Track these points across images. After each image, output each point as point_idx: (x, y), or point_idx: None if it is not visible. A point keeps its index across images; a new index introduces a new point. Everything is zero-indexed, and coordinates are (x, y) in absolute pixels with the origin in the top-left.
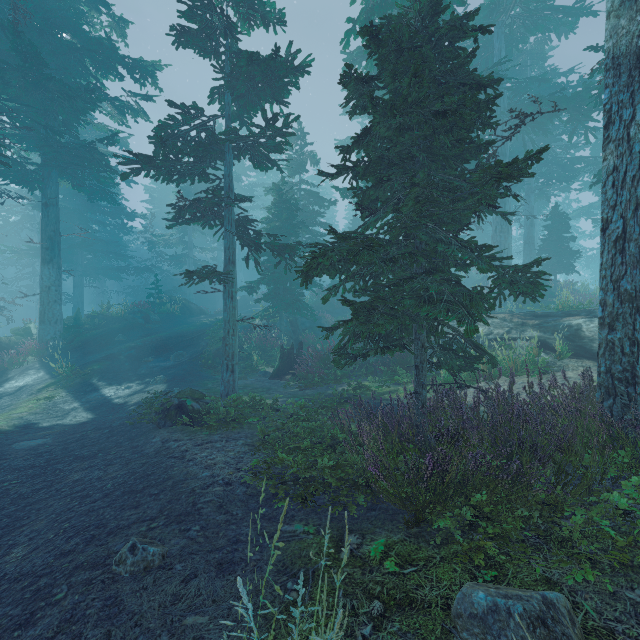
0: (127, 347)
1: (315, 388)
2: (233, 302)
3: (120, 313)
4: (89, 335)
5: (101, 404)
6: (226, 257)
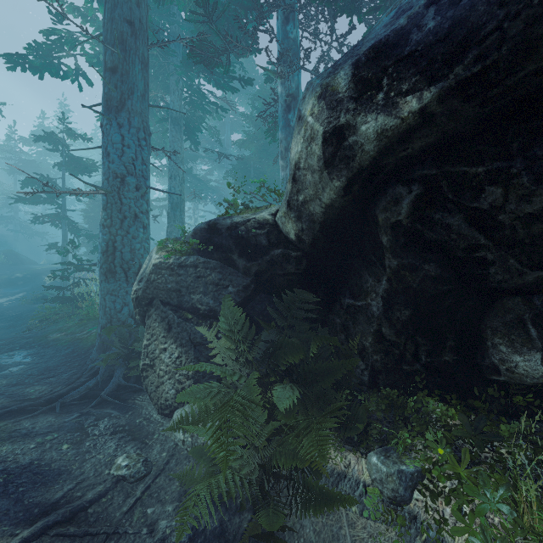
0: None
1: None
2: (67, 258)
3: None
4: None
5: None
6: (63, 239)
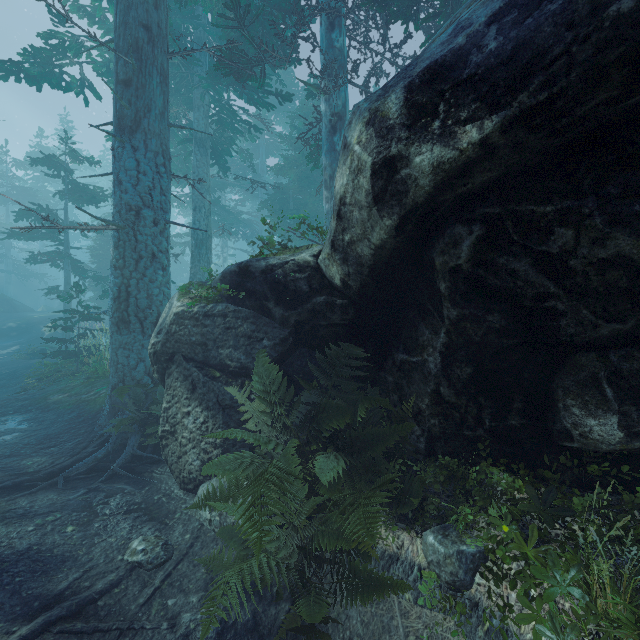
0: None
1: None
2: (70, 304)
3: None
4: None
5: None
6: (66, 281)
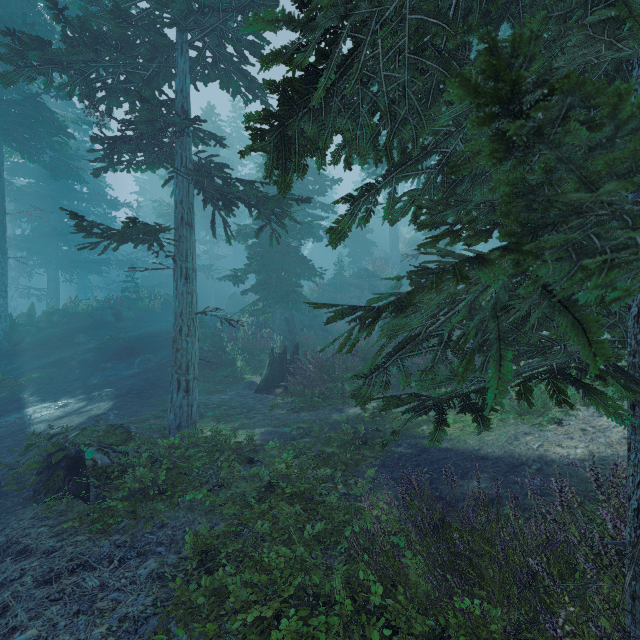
0: (84, 350)
1: (314, 410)
2: (188, 284)
3: (86, 309)
4: (44, 335)
5: (11, 433)
6: (177, 215)
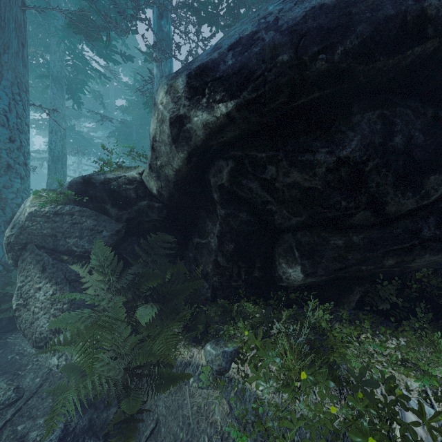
0: None
1: None
2: None
3: None
4: None
5: None
6: None
